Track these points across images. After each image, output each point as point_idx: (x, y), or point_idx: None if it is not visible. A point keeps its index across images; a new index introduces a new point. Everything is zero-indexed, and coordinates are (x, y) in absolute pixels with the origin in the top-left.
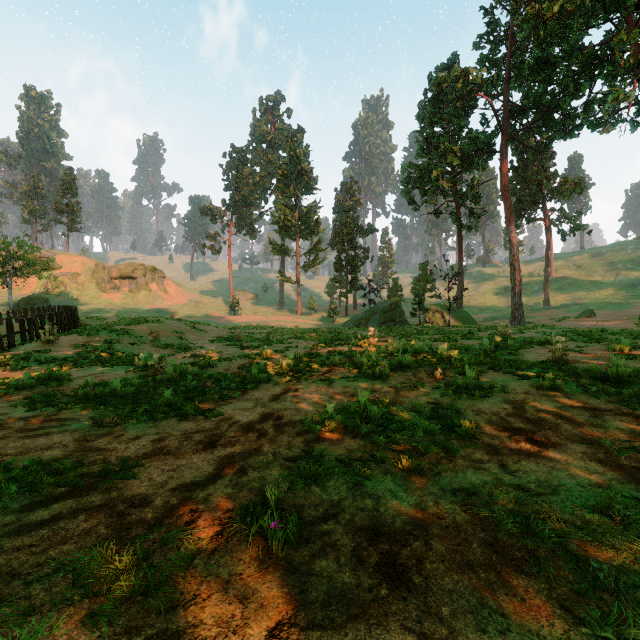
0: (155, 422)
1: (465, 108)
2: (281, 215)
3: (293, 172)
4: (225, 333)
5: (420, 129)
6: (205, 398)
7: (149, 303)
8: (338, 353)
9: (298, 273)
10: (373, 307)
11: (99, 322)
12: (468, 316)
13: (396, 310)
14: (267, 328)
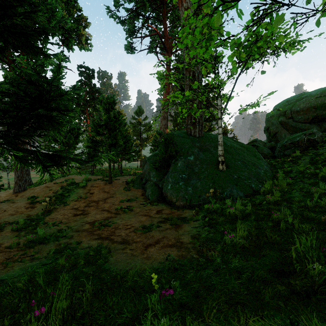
0: None
1: None
2: None
3: None
4: None
5: None
6: None
7: None
8: None
9: None
10: None
11: None
12: None
13: None
14: None
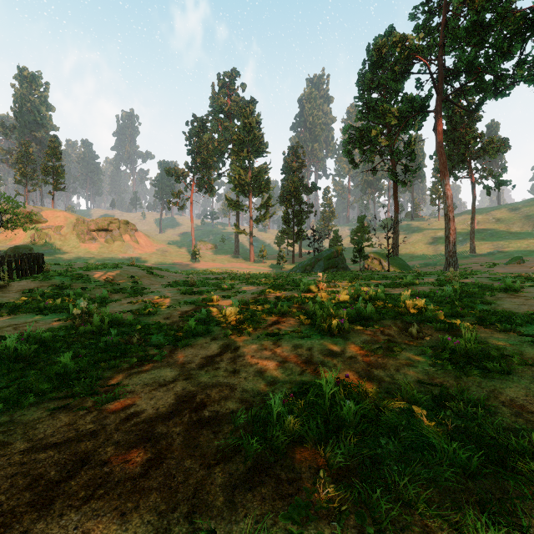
0: (15, 412)
1: (402, 72)
2: (236, 175)
3: (246, 138)
4: (182, 278)
5: (359, 95)
6: (122, 360)
7: (122, 252)
8: (286, 299)
9: (251, 226)
10: (317, 254)
11: (65, 268)
12: (403, 263)
13: (338, 257)
14: (222, 273)
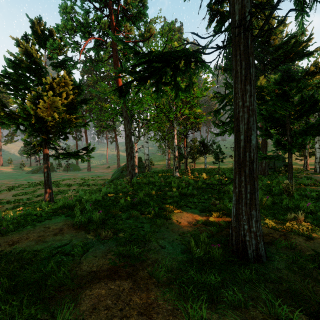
0: None
1: None
2: None
3: None
4: None
5: None
6: None
7: None
8: (21, 185)
9: (0, 145)
10: (41, 166)
11: None
12: (78, 167)
13: (50, 167)
14: None
